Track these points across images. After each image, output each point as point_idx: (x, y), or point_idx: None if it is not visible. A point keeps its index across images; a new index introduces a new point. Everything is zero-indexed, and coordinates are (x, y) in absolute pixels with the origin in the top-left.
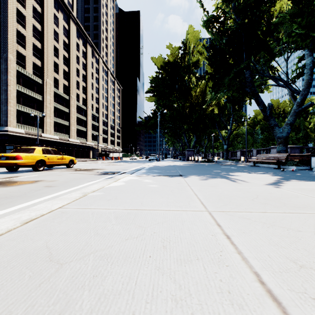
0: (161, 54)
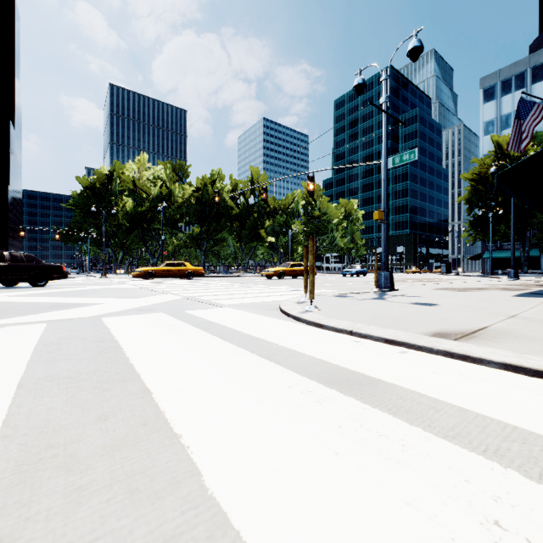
0: (88, 179)
